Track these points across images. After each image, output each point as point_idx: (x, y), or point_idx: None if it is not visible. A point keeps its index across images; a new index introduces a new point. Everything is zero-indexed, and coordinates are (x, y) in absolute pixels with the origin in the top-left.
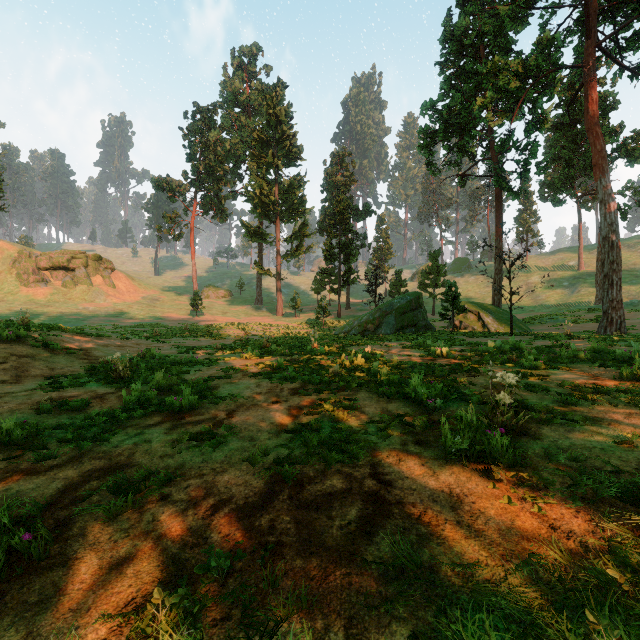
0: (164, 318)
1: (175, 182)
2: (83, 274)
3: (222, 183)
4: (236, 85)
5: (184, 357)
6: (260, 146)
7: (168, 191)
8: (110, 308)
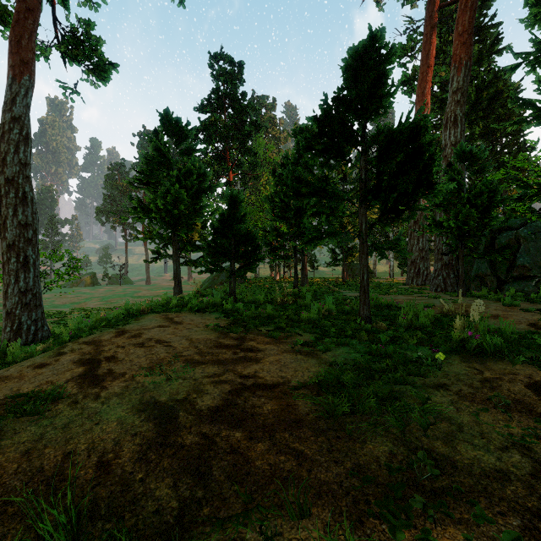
0: None
1: None
2: None
3: None
4: None
5: None
6: None
7: None
8: None
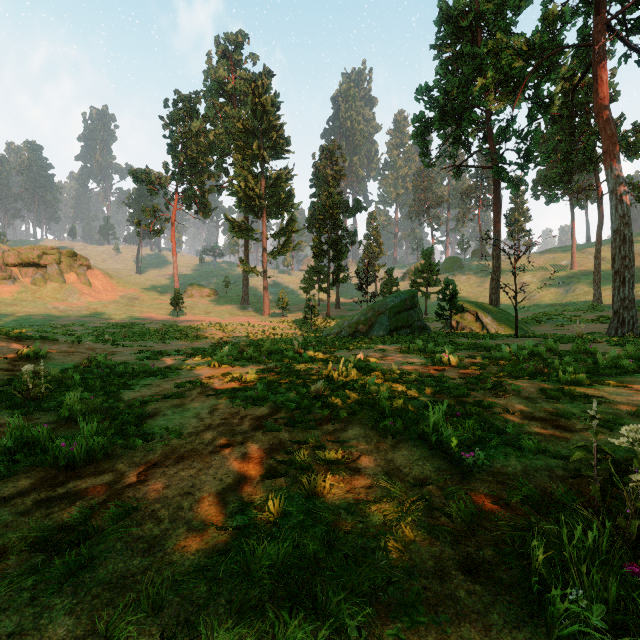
0: (141, 318)
1: (154, 174)
2: (55, 271)
3: (205, 176)
4: (220, 73)
5: (136, 366)
6: (245, 137)
7: (147, 183)
8: (83, 307)
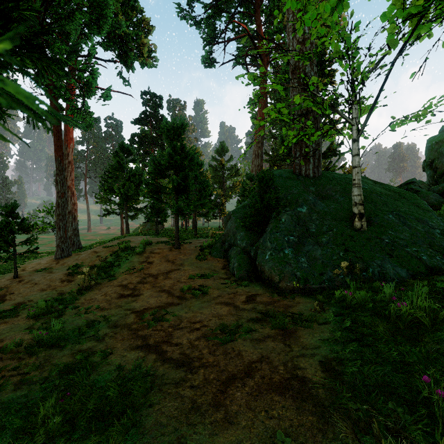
0: None
1: None
2: None
3: None
4: None
5: None
6: None
7: None
8: None
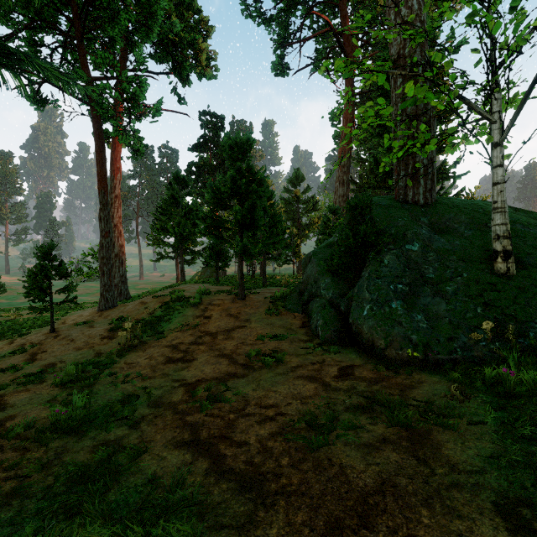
0: None
1: None
2: None
3: None
4: None
5: None
6: None
7: None
8: None
